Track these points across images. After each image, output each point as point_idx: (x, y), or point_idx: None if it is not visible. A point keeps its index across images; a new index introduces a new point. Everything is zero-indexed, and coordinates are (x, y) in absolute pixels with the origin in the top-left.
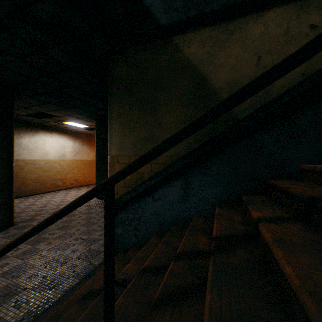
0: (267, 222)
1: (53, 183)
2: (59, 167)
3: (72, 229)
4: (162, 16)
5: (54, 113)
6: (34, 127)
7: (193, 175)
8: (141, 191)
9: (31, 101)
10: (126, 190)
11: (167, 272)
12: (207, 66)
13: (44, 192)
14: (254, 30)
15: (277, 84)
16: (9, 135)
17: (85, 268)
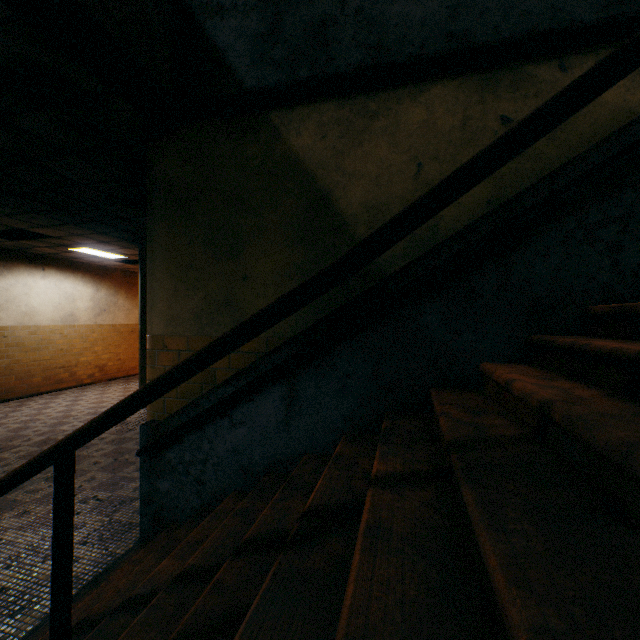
0: (382, 486)
1: (48, 375)
2: (62, 341)
3: (78, 478)
4: (248, 72)
5: (46, 232)
6: (4, 257)
7: (305, 377)
8: (206, 409)
9: None
10: (182, 404)
11: (209, 585)
12: (330, 174)
13: (27, 396)
14: (411, 116)
15: (449, 216)
16: None
17: (95, 563)
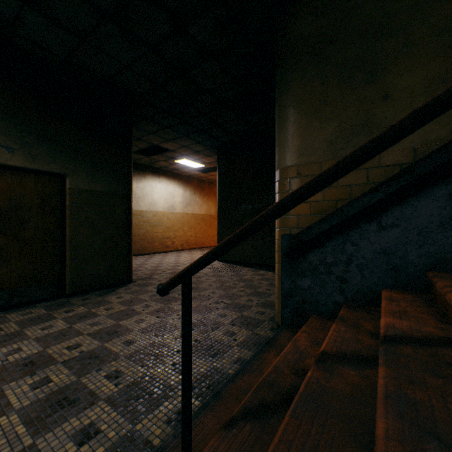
0: None
1: (161, 242)
2: (168, 221)
3: (204, 291)
4: None
5: (167, 146)
6: (142, 169)
7: None
8: (356, 212)
9: (146, 127)
10: (314, 219)
11: None
12: None
13: (152, 253)
14: None
15: None
16: (128, 165)
17: (249, 337)
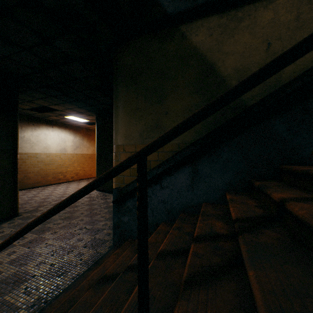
0: (294, 201)
1: (54, 176)
2: (60, 160)
3: (75, 219)
4: (169, 5)
5: (56, 107)
6: (36, 121)
7: (202, 162)
8: (148, 179)
9: (34, 95)
10: (132, 179)
11: (190, 254)
12: (215, 54)
13: (46, 185)
14: (263, 17)
15: (287, 70)
16: (13, 126)
17: (92, 256)
